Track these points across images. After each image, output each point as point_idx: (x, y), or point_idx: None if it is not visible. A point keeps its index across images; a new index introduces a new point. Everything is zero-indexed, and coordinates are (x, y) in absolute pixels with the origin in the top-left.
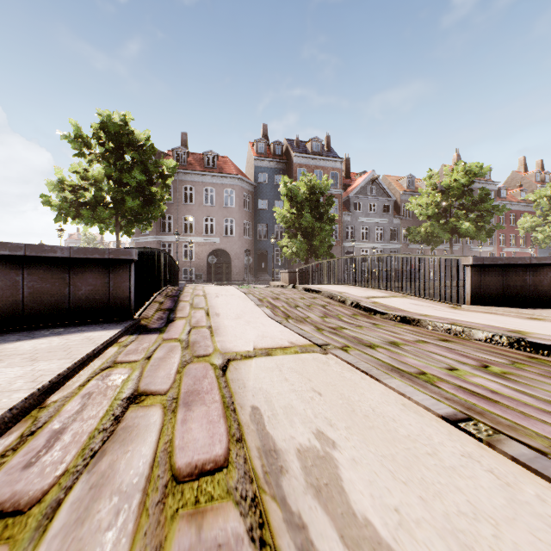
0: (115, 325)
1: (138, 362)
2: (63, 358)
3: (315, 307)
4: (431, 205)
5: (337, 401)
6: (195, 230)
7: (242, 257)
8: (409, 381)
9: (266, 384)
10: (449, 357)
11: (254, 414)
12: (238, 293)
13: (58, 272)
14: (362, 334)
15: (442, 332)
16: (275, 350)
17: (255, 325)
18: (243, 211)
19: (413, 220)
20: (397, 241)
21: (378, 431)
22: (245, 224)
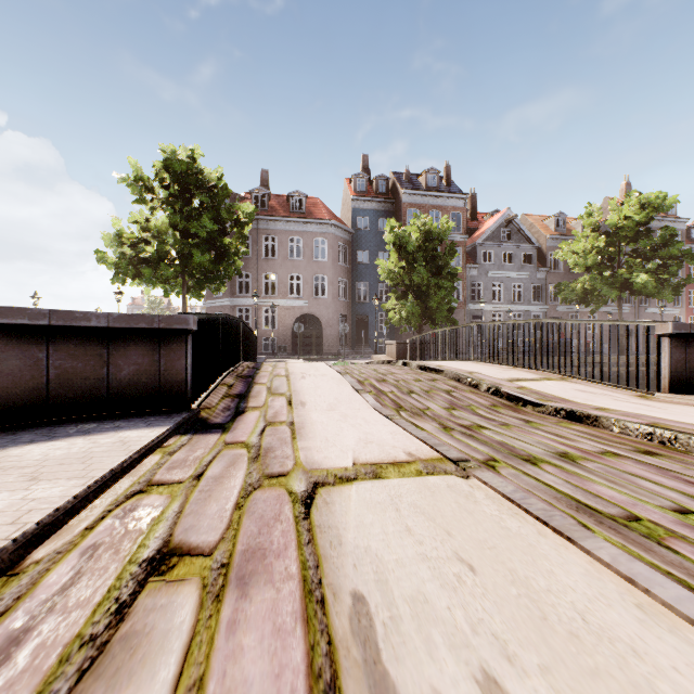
0: (164, 420)
1: (182, 483)
2: (75, 477)
3: (436, 394)
4: (591, 252)
5: (508, 589)
6: (277, 291)
7: (336, 325)
8: (616, 535)
9: (376, 539)
10: (669, 486)
11: (357, 615)
12: (330, 372)
13: (94, 347)
14: (513, 438)
15: (638, 438)
16: (387, 468)
17: (354, 422)
18: (337, 266)
19: (564, 274)
20: (541, 302)
21: (613, 687)
22: (340, 282)
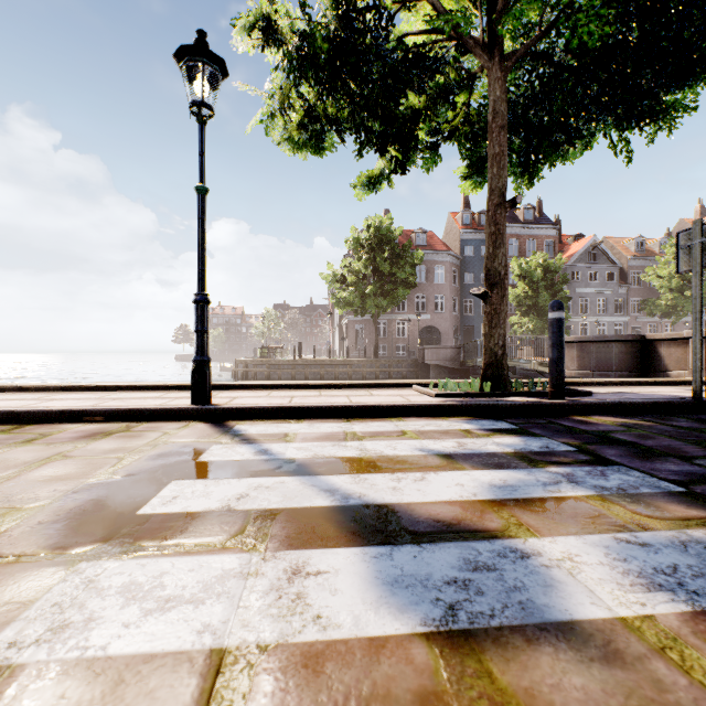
0: None
1: None
2: None
3: None
4: (674, 276)
5: None
6: (407, 307)
7: (451, 334)
8: None
9: None
10: None
11: None
12: None
13: None
14: None
15: None
16: None
17: None
18: (451, 287)
19: (643, 289)
20: (623, 313)
21: None
22: (453, 299)
